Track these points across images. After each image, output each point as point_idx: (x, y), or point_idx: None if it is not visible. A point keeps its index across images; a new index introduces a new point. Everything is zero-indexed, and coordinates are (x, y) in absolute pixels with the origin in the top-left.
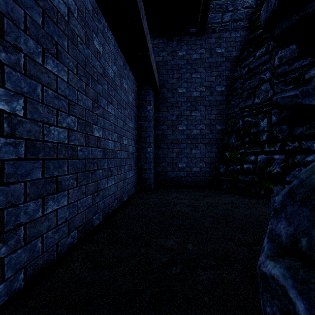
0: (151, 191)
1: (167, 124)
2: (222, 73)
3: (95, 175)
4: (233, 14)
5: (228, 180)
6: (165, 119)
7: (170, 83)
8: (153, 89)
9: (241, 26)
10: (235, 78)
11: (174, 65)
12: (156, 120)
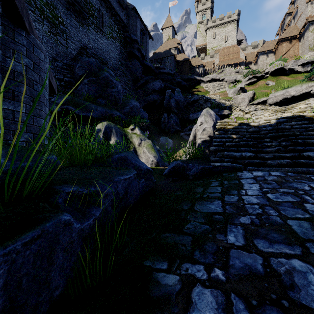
0: None
1: None
2: None
3: None
4: None
5: None
6: None
7: None
8: None
9: None
10: None
11: None
12: None
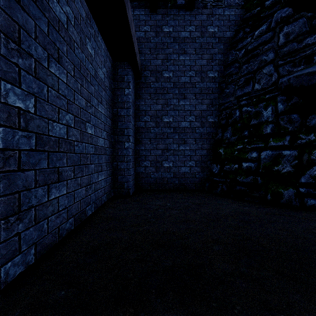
0: (130, 197)
1: (150, 115)
2: (214, 56)
3: (12, 181)
4: None
5: (223, 182)
6: (147, 109)
7: (153, 65)
8: (132, 68)
9: (236, 3)
10: (230, 63)
11: (159, 43)
12: (136, 109)
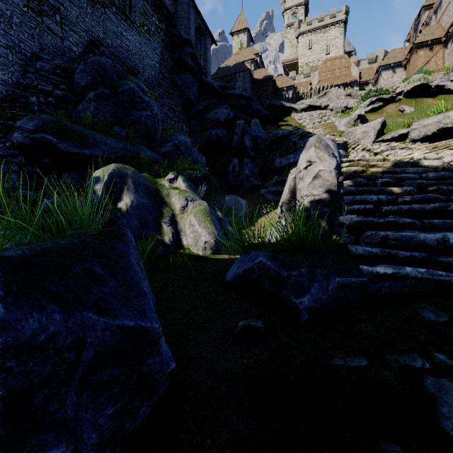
0: None
1: None
2: None
3: None
4: None
5: None
6: None
7: None
8: None
9: None
10: None
11: None
12: None
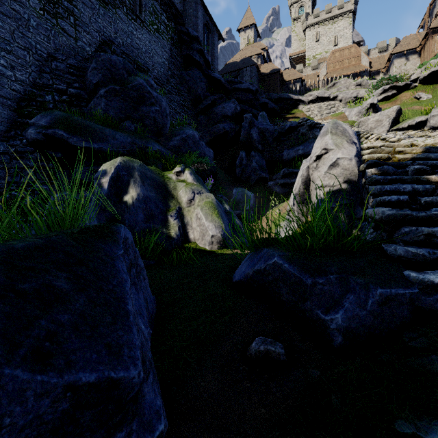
0: None
1: None
2: None
3: None
4: None
5: None
6: None
7: None
8: None
9: (9, 105)
10: (2, 152)
11: None
12: None
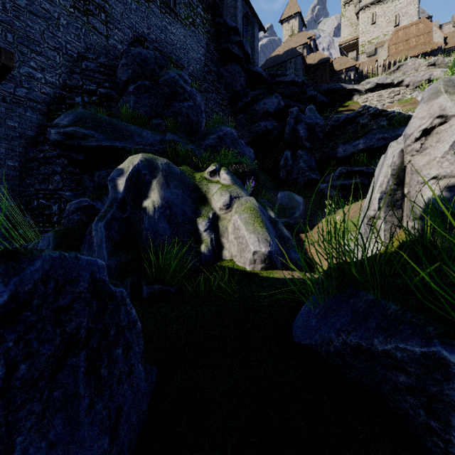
0: None
1: None
2: (15, 147)
3: None
4: (29, 92)
5: None
6: None
7: None
8: None
9: (39, 108)
10: (31, 158)
11: None
12: None
